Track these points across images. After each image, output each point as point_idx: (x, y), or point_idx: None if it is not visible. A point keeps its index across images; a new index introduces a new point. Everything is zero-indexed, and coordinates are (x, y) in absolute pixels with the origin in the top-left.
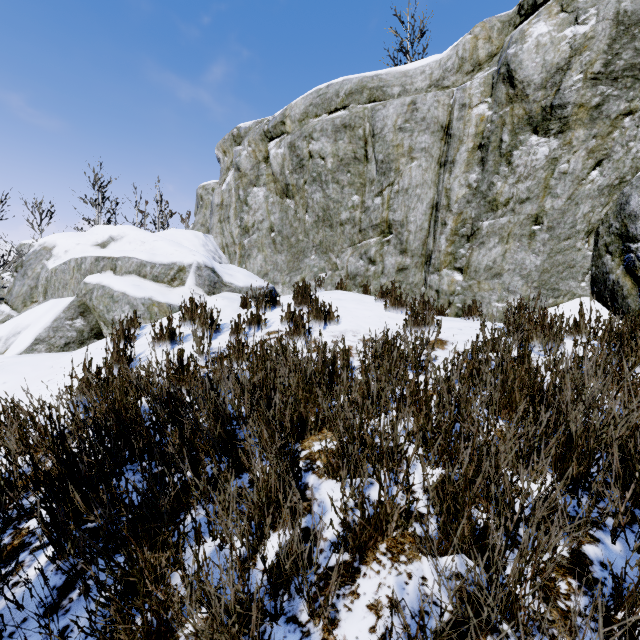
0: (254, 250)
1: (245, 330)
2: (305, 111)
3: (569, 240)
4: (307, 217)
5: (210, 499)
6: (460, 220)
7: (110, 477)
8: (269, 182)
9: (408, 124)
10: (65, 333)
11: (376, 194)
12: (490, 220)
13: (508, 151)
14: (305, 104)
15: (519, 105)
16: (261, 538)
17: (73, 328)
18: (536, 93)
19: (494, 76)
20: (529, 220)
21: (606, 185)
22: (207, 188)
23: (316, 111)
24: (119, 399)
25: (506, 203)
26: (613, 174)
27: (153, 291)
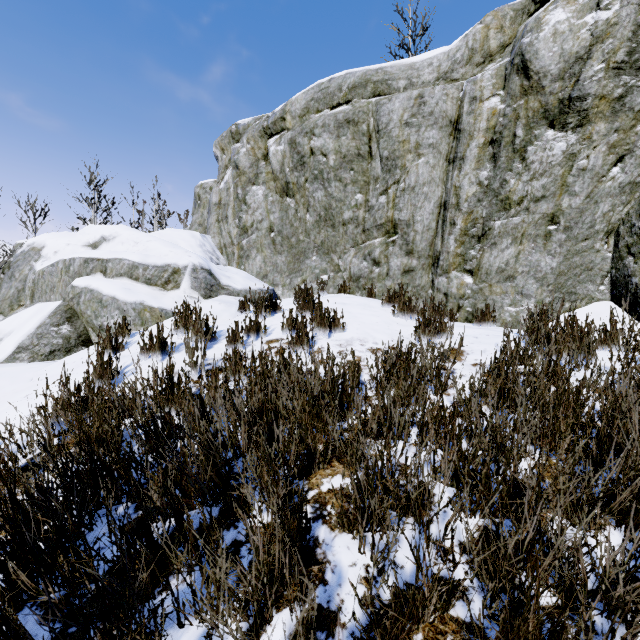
0: (253, 251)
1: (243, 338)
2: (306, 106)
3: (587, 241)
4: (308, 216)
5: (198, 561)
6: (470, 220)
7: (73, 537)
8: (268, 180)
9: (415, 119)
10: (50, 340)
11: (381, 192)
12: (502, 220)
13: (522, 146)
14: (306, 99)
15: (534, 97)
16: (261, 620)
17: (59, 335)
18: (553, 84)
19: (507, 67)
20: (544, 219)
21: (628, 182)
22: (205, 187)
23: (317, 106)
24: (97, 424)
25: (520, 202)
26: (635, 171)
27: (145, 295)
